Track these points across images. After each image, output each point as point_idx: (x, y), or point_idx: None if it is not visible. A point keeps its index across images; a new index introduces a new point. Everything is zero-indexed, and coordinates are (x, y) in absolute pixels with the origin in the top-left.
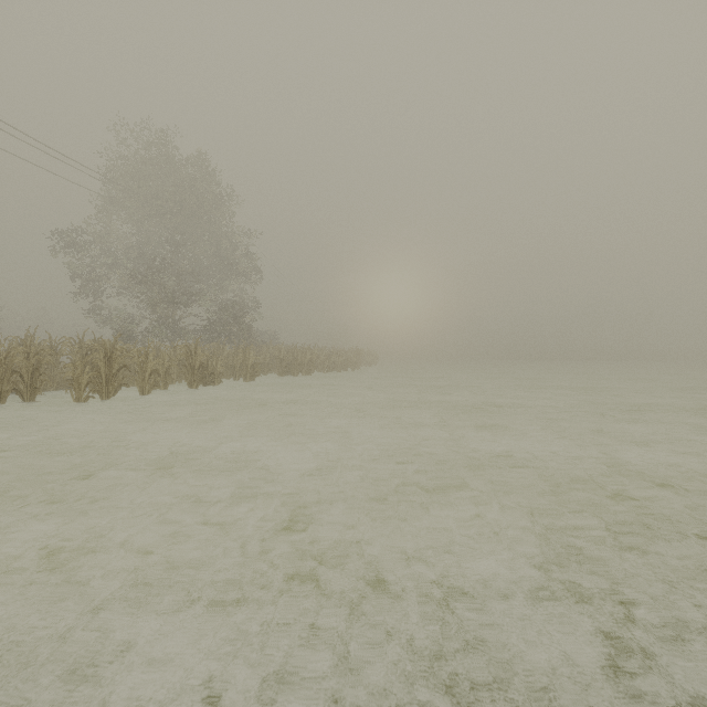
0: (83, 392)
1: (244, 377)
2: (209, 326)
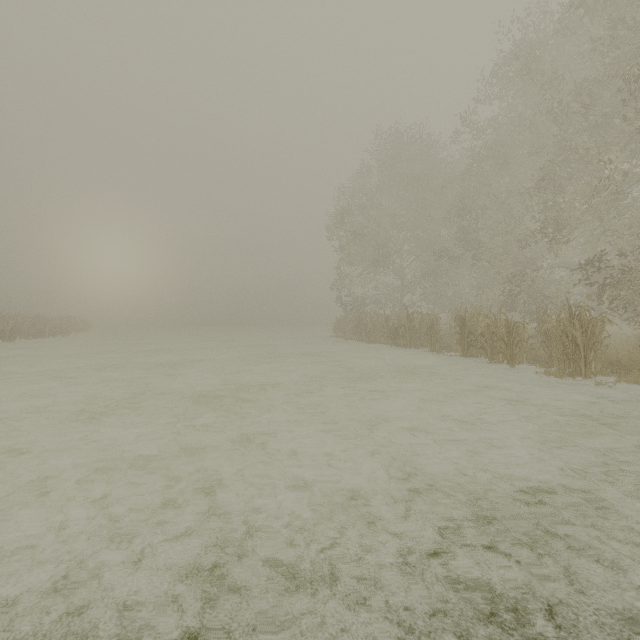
0: None
1: None
2: None
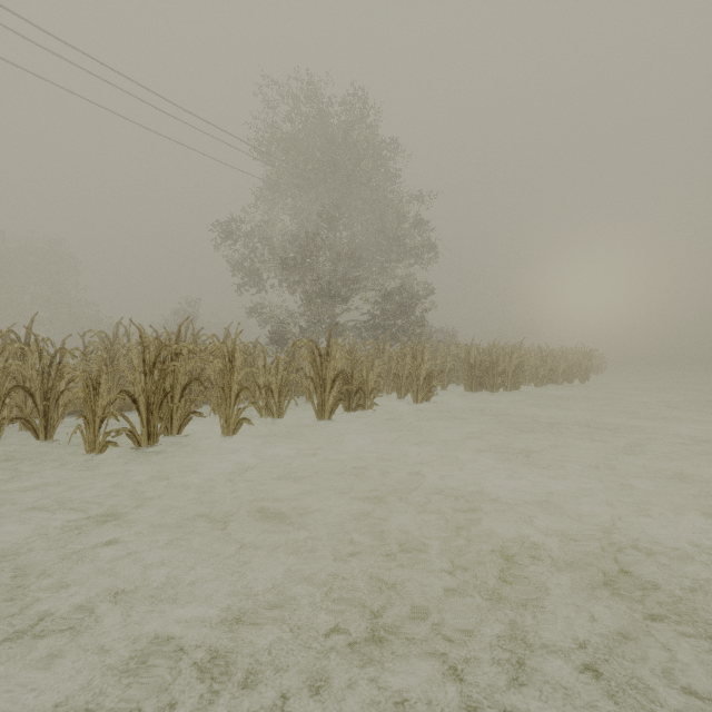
0: (97, 433)
1: (413, 394)
2: (372, 322)
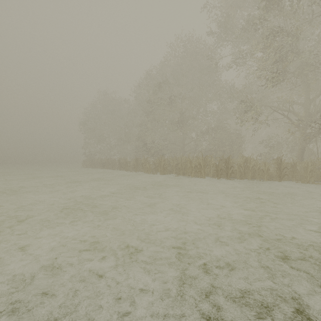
0: None
1: None
2: None
